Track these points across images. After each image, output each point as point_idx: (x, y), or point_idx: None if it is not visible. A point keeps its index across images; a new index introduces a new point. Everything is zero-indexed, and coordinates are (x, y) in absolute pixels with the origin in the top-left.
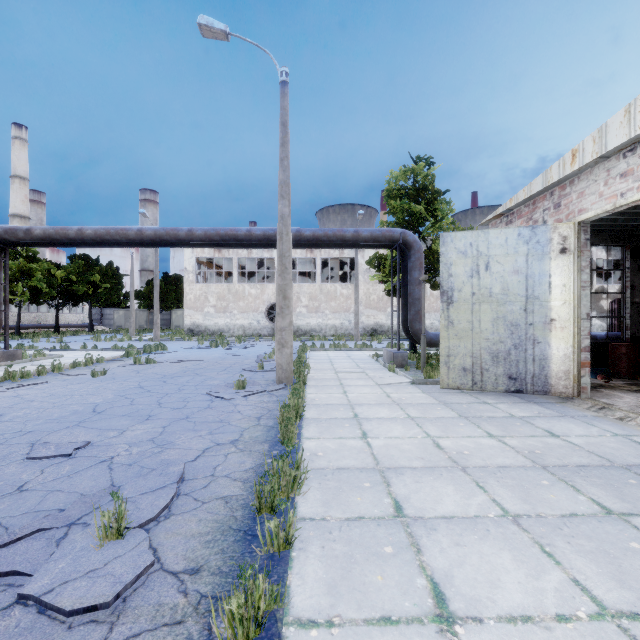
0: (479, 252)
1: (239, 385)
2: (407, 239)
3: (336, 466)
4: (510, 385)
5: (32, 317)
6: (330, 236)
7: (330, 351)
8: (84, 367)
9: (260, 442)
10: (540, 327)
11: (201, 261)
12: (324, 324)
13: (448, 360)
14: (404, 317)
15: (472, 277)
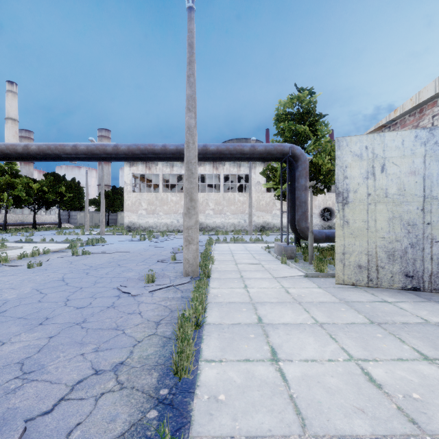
0: (374, 154)
1: (148, 279)
2: (295, 152)
3: (244, 432)
4: (406, 282)
5: (18, 217)
6: (231, 150)
7: (231, 243)
8: (30, 258)
9: (149, 368)
10: (438, 226)
11: (137, 177)
12: (226, 222)
13: (343, 257)
14: (291, 217)
15: (367, 178)
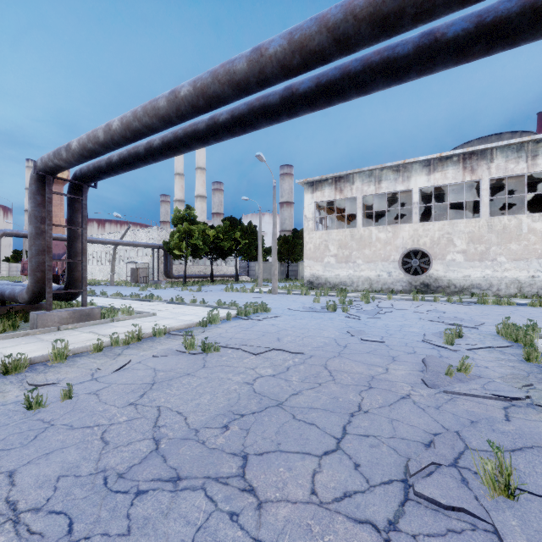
0: None
1: None
2: None
3: None
4: None
5: (200, 269)
6: None
7: None
8: (119, 348)
9: None
10: None
11: (322, 208)
12: (496, 277)
13: None
14: None
15: None
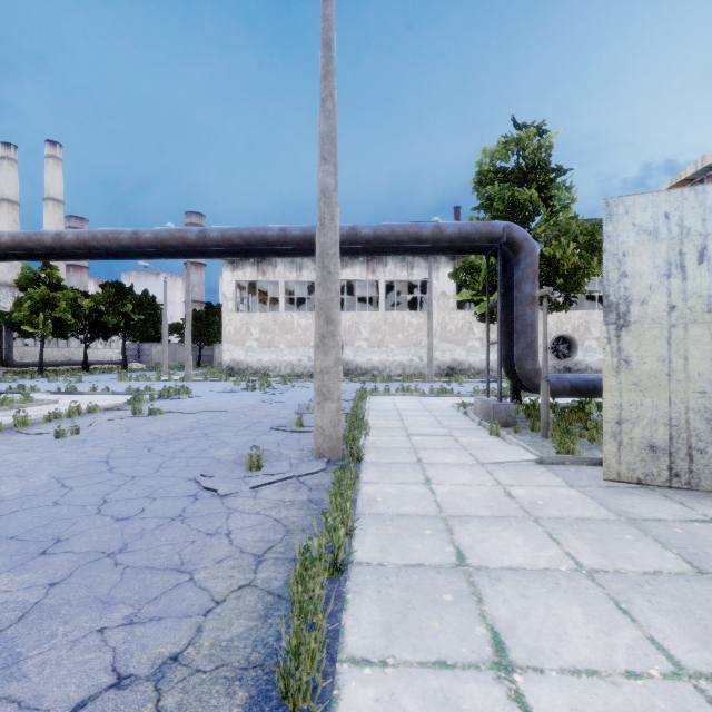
0: (684, 229)
1: (251, 463)
2: (514, 236)
3: None
4: None
5: (61, 353)
6: (399, 234)
7: (397, 397)
8: (65, 420)
9: (228, 677)
10: None
11: (244, 287)
12: (389, 361)
13: (619, 429)
14: (506, 352)
15: (669, 276)
